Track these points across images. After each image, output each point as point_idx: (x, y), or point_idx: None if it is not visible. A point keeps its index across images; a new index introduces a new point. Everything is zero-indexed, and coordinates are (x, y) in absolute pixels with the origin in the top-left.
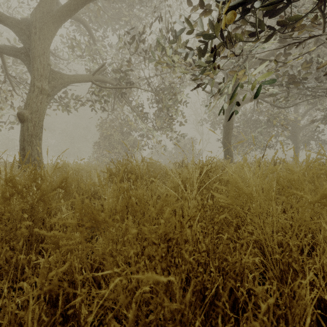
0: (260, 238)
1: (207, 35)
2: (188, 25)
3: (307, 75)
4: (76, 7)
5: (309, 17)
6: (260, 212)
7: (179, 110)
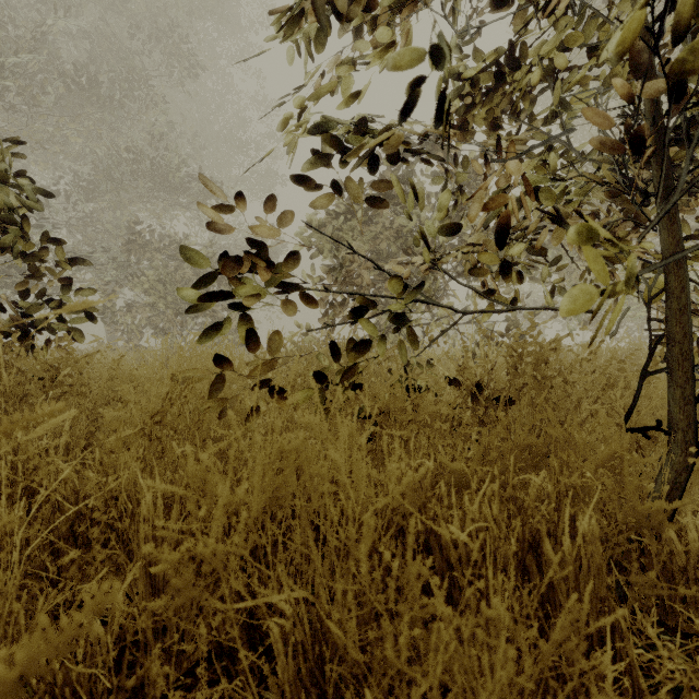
0: None
1: None
2: None
3: None
4: None
5: None
6: None
7: None
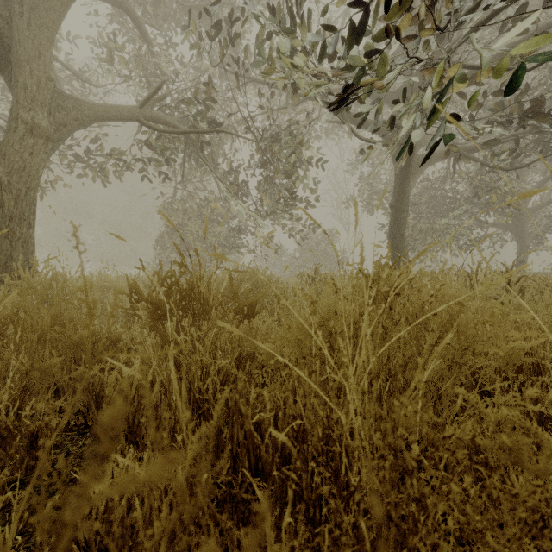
0: None
1: None
2: None
3: None
4: None
5: None
6: None
7: (307, 176)
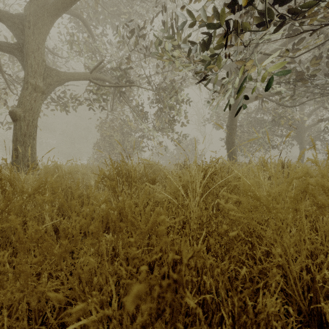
0: (283, 262)
1: (211, 23)
2: (190, 14)
3: (316, 72)
4: (72, 0)
5: (320, 7)
6: (283, 228)
7: (180, 109)
